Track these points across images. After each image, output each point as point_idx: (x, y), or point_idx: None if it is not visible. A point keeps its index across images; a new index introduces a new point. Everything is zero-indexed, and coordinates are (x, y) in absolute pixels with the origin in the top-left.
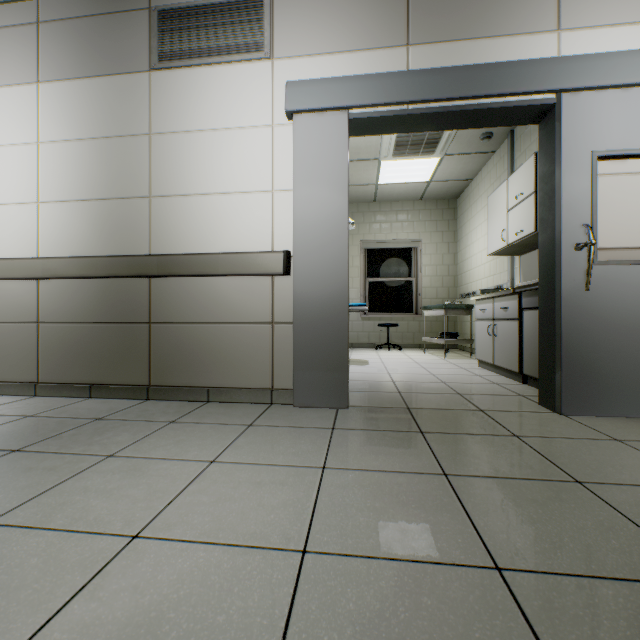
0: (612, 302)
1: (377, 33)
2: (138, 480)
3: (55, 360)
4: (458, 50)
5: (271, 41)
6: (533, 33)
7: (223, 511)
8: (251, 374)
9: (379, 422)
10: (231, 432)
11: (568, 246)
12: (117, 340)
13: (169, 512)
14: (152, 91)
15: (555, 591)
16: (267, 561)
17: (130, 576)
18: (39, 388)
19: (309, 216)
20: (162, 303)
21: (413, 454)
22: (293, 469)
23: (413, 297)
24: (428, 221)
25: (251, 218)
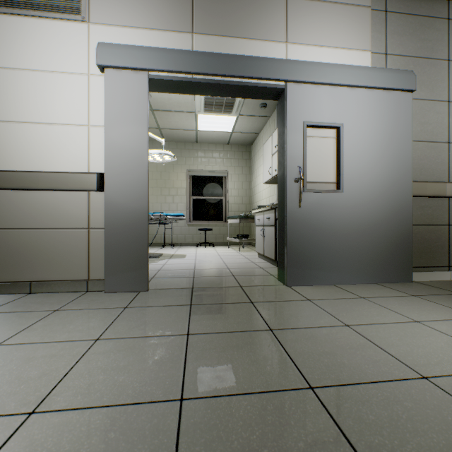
0: (314, 215)
1: (171, 20)
2: None
3: None
4: (226, 43)
5: (87, 8)
6: (272, 41)
7: None
8: (70, 269)
9: (165, 300)
10: (34, 318)
11: (291, 179)
12: None
13: None
14: None
15: (211, 409)
16: None
17: None
18: None
19: (117, 147)
20: None
21: (174, 321)
22: (70, 343)
23: (223, 210)
24: (233, 159)
25: (70, 145)
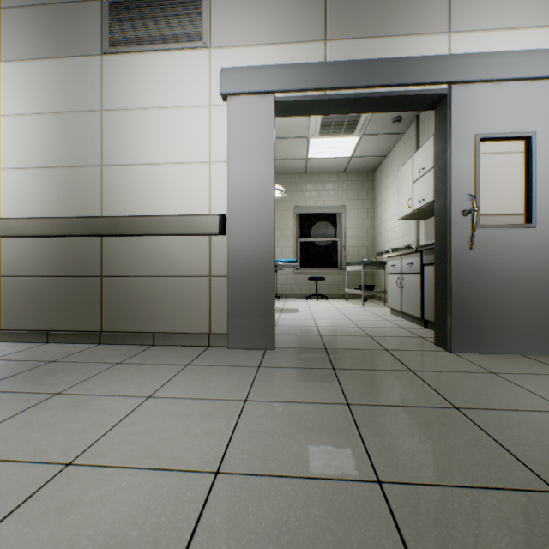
0: (492, 259)
1: (300, 29)
2: (79, 414)
3: (15, 309)
4: (367, 46)
5: (209, 32)
6: (429, 34)
7: (151, 440)
8: (191, 321)
9: (299, 361)
10: (170, 371)
11: (456, 212)
12: (72, 292)
13: (103, 442)
14: (104, 72)
15: (423, 499)
16: (183, 482)
17: (58, 499)
18: (1, 335)
19: (241, 184)
20: (113, 259)
21: (324, 387)
22: (219, 402)
23: (338, 255)
24: (350, 190)
25: (191, 185)
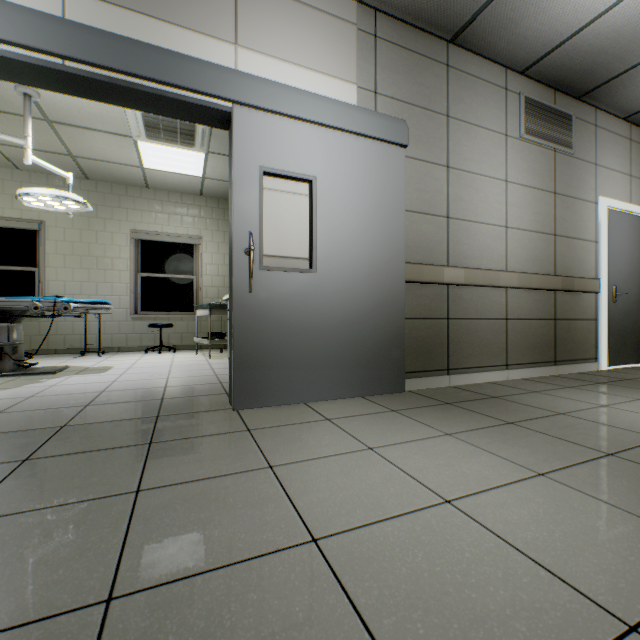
0: (276, 304)
1: None
2: None
3: None
4: (131, 21)
5: None
6: (213, 37)
7: None
8: None
9: None
10: None
11: (240, 250)
12: None
13: None
14: None
15: None
16: None
17: None
18: None
19: None
20: None
21: None
22: None
23: (195, 296)
24: (210, 219)
25: None
